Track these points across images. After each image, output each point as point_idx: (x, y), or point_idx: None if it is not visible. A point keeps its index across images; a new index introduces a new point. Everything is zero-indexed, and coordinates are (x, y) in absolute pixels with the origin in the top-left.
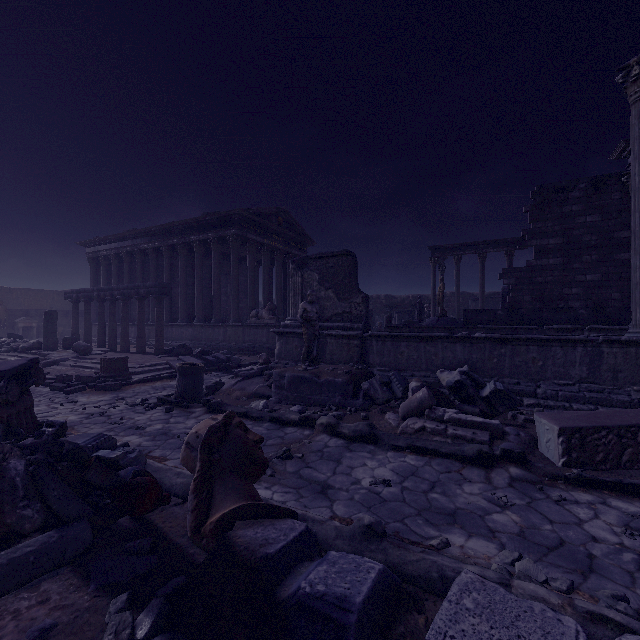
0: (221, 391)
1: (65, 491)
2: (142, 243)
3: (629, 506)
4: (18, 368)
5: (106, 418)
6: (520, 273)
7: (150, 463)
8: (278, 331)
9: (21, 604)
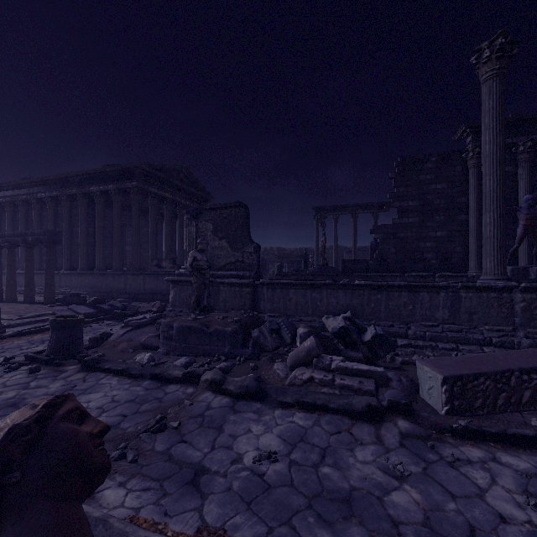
0: (107, 343)
1: None
2: (39, 192)
3: (518, 461)
4: None
5: None
6: (387, 229)
7: None
8: (172, 279)
9: None
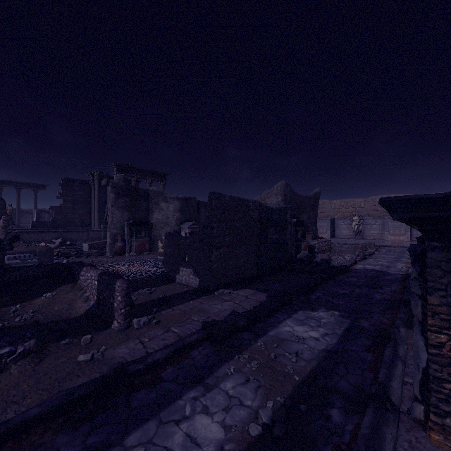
0: None
1: None
2: None
3: None
4: None
5: None
6: (58, 208)
7: None
8: None
9: None
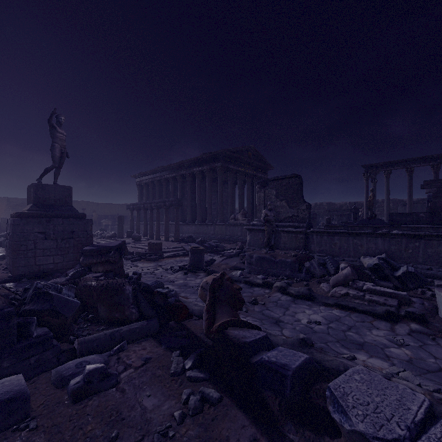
0: (214, 264)
1: (147, 304)
2: (166, 174)
3: None
4: (118, 245)
5: (154, 275)
6: (441, 183)
7: (180, 298)
8: (248, 228)
9: (136, 348)
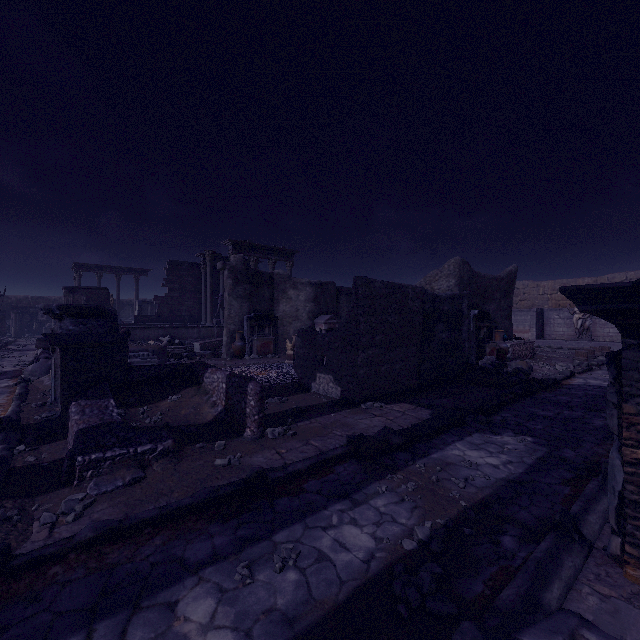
0: None
1: None
2: None
3: None
4: None
5: None
6: (163, 299)
7: None
8: None
9: None
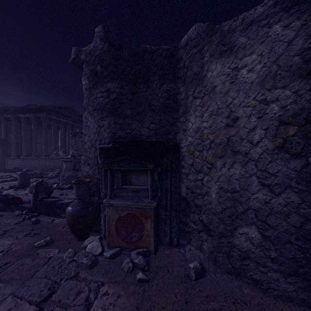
0: None
1: None
2: None
3: None
4: None
5: None
6: None
7: None
8: (64, 160)
9: None
